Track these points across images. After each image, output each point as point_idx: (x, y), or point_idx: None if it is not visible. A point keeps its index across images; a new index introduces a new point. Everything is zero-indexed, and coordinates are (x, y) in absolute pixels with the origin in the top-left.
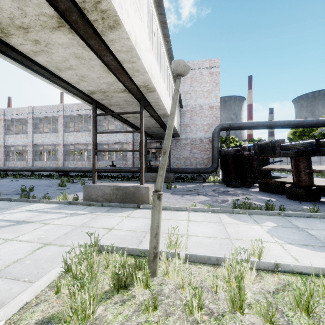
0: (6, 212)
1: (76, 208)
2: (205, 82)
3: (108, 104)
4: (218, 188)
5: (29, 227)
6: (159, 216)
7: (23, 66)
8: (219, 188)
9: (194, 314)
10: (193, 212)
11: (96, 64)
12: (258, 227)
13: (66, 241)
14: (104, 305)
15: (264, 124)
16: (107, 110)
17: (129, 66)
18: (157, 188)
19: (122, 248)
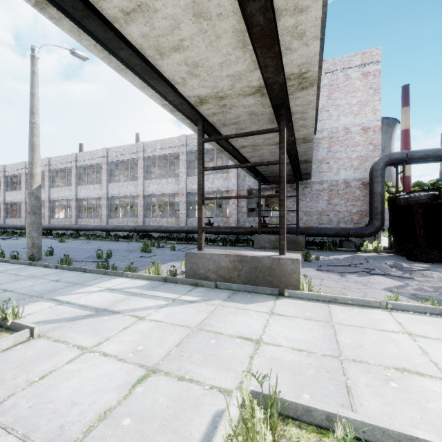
0: (80, 290)
1: (178, 289)
2: (355, 89)
3: (220, 124)
4: (396, 262)
5: (115, 324)
6: None
7: (106, 54)
8: (397, 262)
9: None
10: (398, 312)
11: (226, 28)
12: None
13: (185, 366)
14: None
15: None
16: (215, 135)
17: (289, 25)
18: None
19: (329, 414)
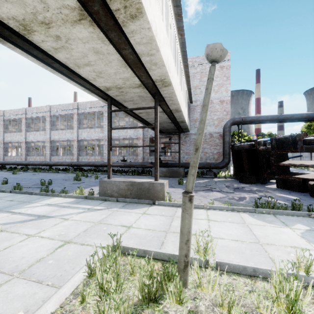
0: (28, 206)
1: (93, 203)
2: (216, 76)
3: (122, 100)
4: (231, 184)
5: (50, 223)
6: (191, 221)
7: (44, 64)
8: (232, 184)
9: None
10: (211, 210)
11: (114, 58)
12: (288, 230)
13: (86, 239)
14: None
15: (279, 117)
16: (121, 106)
17: (147, 60)
18: (188, 189)
19: (144, 250)
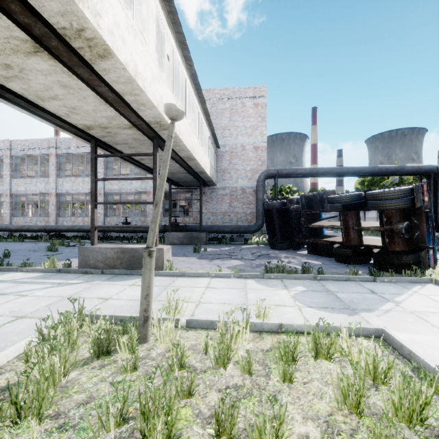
0: None
1: (68, 277)
2: (249, 115)
3: (112, 143)
4: (260, 250)
5: None
6: (150, 275)
7: None
8: (261, 250)
9: (176, 371)
10: (216, 278)
11: (89, 94)
12: (284, 292)
13: (46, 313)
14: (80, 370)
15: (318, 171)
16: (112, 150)
17: (132, 99)
18: (148, 244)
19: (113, 316)
